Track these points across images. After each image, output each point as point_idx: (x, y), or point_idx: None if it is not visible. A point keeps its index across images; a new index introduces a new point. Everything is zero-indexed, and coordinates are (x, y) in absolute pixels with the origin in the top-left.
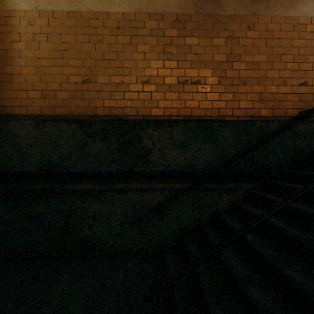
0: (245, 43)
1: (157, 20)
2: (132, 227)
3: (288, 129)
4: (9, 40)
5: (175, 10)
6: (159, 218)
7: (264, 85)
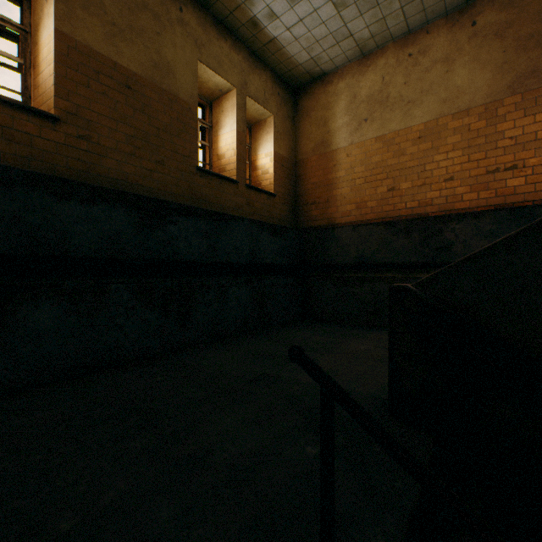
0: None
1: (461, 118)
2: None
3: None
4: (333, 172)
5: (482, 102)
6: None
7: None
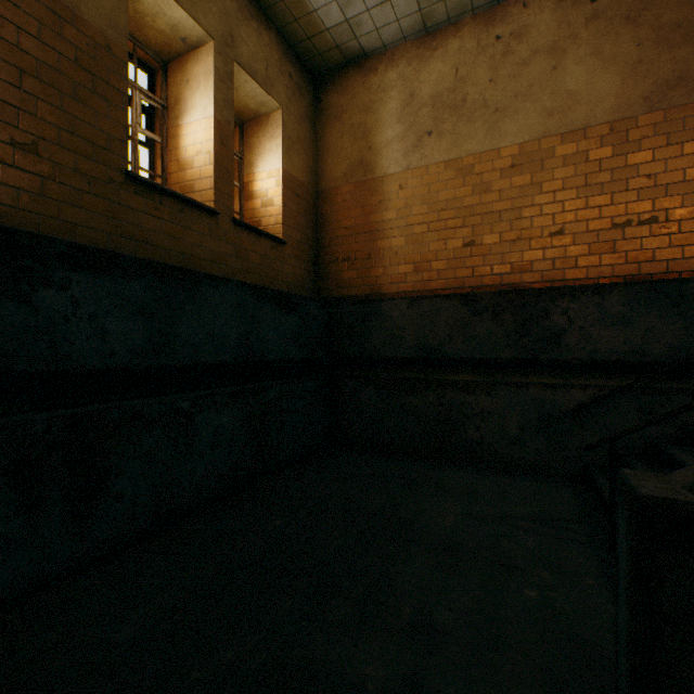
0: None
1: (575, 141)
2: (535, 435)
3: None
4: (379, 211)
5: (606, 118)
6: (579, 427)
7: None
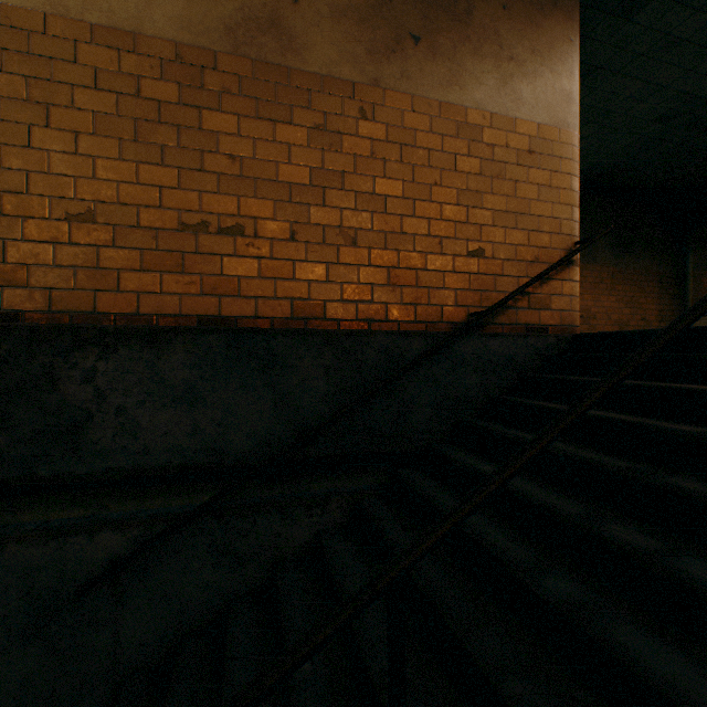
0: (355, 148)
1: (118, 49)
2: (22, 646)
3: (444, 352)
4: None
5: (172, 32)
6: (115, 604)
7: (398, 249)
